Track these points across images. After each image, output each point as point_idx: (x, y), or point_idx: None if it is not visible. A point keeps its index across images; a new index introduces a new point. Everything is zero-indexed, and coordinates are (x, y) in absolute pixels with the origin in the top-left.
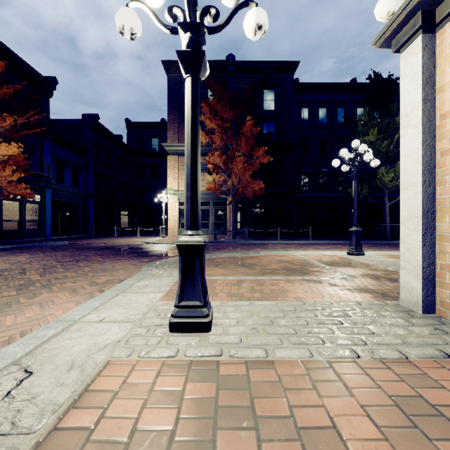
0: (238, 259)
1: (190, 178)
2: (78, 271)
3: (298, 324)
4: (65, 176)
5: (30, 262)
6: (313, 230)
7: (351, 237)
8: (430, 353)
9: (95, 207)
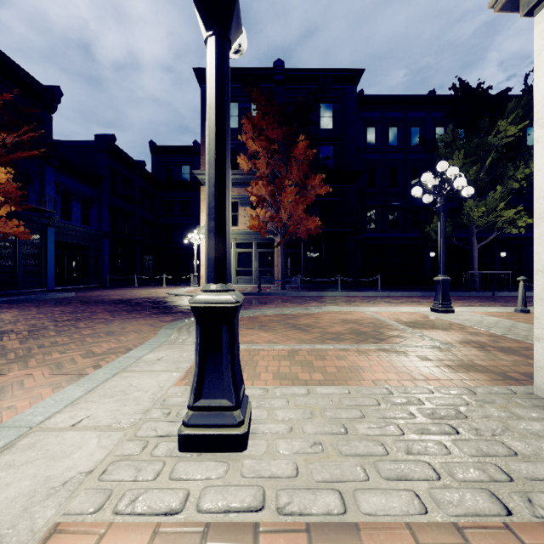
0: (289, 318)
1: (214, 200)
2: (74, 335)
3: (387, 433)
4: (72, 212)
5: (15, 322)
6: (382, 278)
7: (437, 288)
8: None
9: (111, 249)
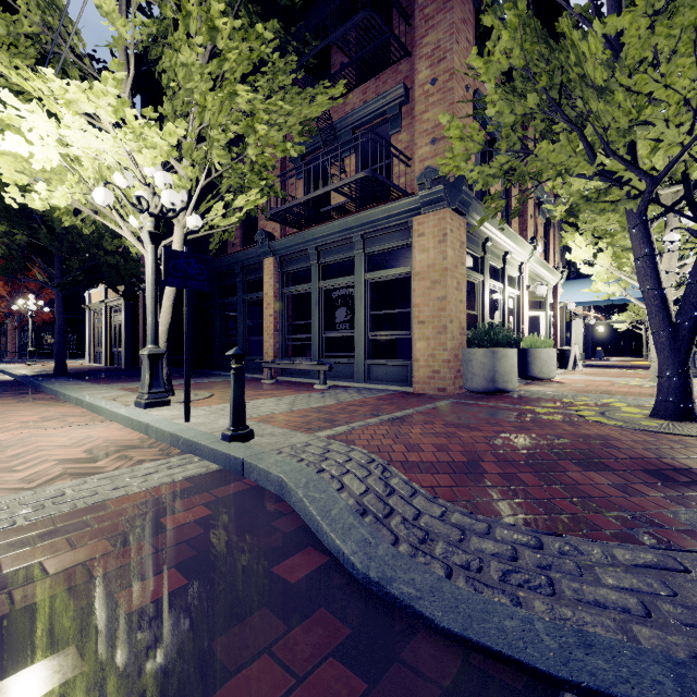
0: None
1: (32, 338)
2: None
3: None
4: None
5: None
6: None
7: None
8: (79, 364)
9: None
